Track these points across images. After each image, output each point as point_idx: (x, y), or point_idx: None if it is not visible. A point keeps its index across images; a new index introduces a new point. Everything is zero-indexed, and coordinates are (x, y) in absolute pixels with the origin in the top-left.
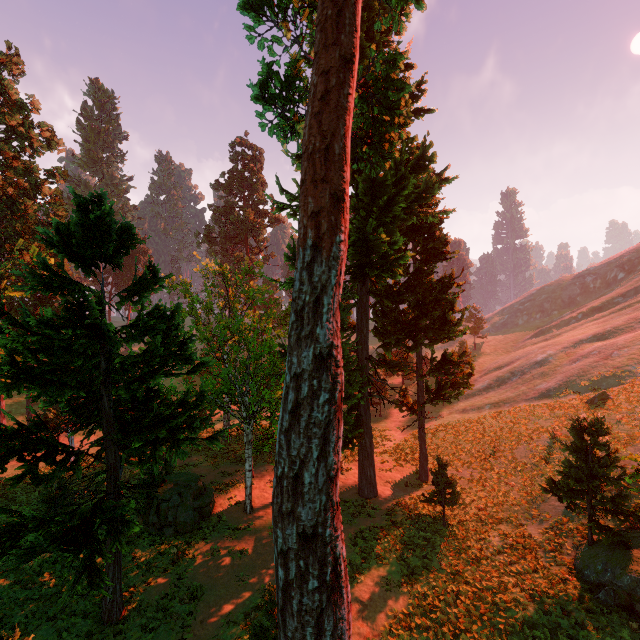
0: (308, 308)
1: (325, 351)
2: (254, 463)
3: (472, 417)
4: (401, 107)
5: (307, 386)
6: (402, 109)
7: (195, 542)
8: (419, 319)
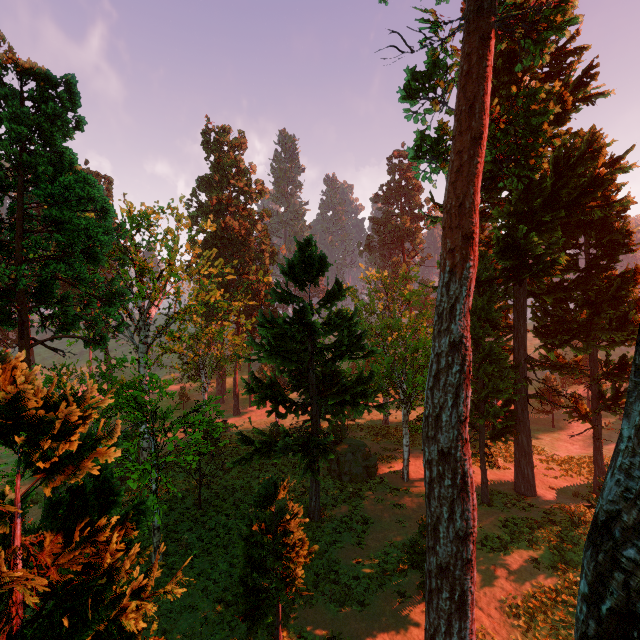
0: (446, 312)
1: (457, 339)
2: (410, 446)
3: None
4: (544, 129)
5: (444, 361)
6: (547, 128)
7: (364, 490)
8: (591, 319)
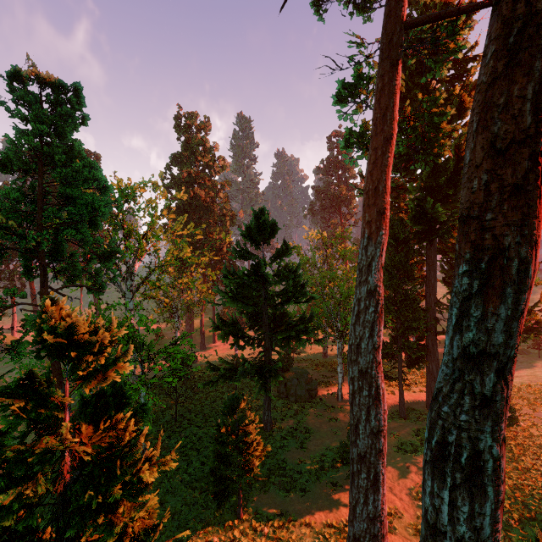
0: (365, 268)
1: (372, 288)
2: (344, 373)
3: None
4: (443, 127)
5: (363, 304)
6: (446, 126)
7: (307, 408)
8: None
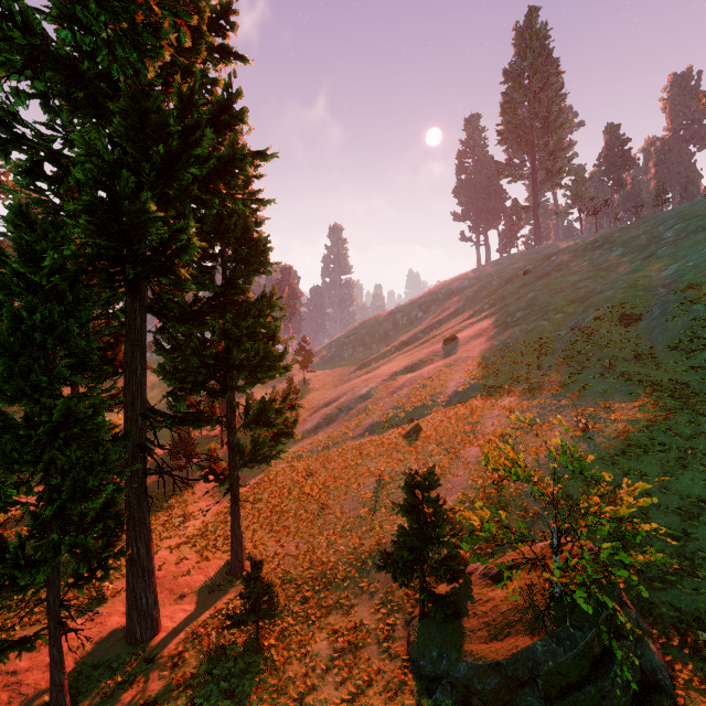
0: None
1: None
2: None
3: (301, 466)
4: None
5: None
6: None
7: None
8: (230, 352)
